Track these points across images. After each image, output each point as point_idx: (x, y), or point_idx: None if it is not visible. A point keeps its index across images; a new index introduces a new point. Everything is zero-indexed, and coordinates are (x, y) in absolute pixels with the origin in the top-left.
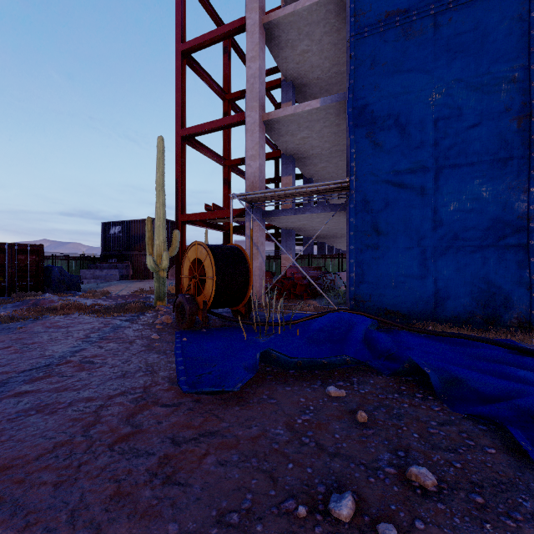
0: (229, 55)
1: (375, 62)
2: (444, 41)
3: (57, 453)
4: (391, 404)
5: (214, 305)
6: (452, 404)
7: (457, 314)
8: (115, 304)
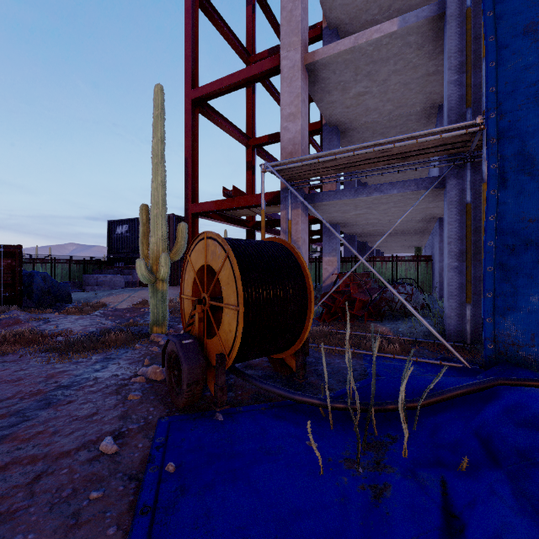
0: (254, 8)
1: None
2: None
3: None
4: None
5: (238, 360)
6: None
7: None
8: (82, 337)
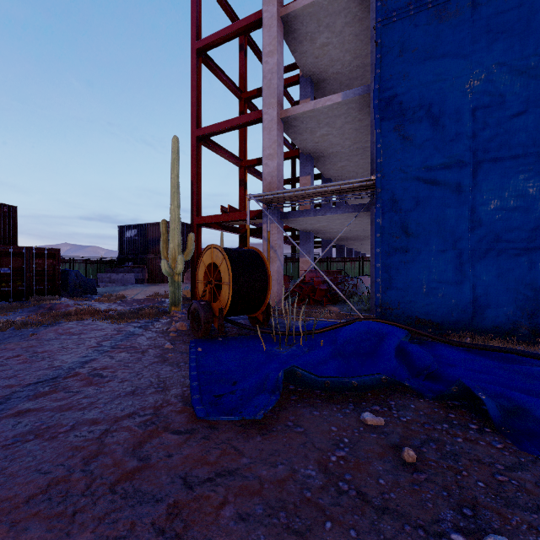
0: (245, 53)
1: (404, 48)
2: (483, 21)
3: (50, 494)
4: (441, 437)
5: (230, 313)
6: (518, 440)
7: (499, 324)
8: (129, 310)
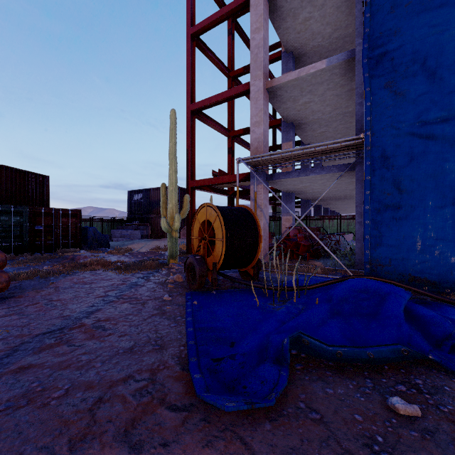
0: (233, 36)
1: (395, 4)
2: None
3: None
4: None
5: (223, 267)
6: None
7: None
8: (133, 262)
